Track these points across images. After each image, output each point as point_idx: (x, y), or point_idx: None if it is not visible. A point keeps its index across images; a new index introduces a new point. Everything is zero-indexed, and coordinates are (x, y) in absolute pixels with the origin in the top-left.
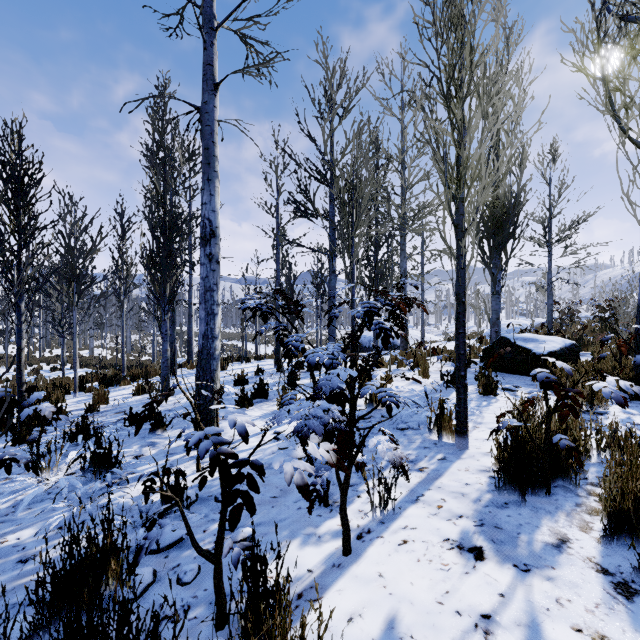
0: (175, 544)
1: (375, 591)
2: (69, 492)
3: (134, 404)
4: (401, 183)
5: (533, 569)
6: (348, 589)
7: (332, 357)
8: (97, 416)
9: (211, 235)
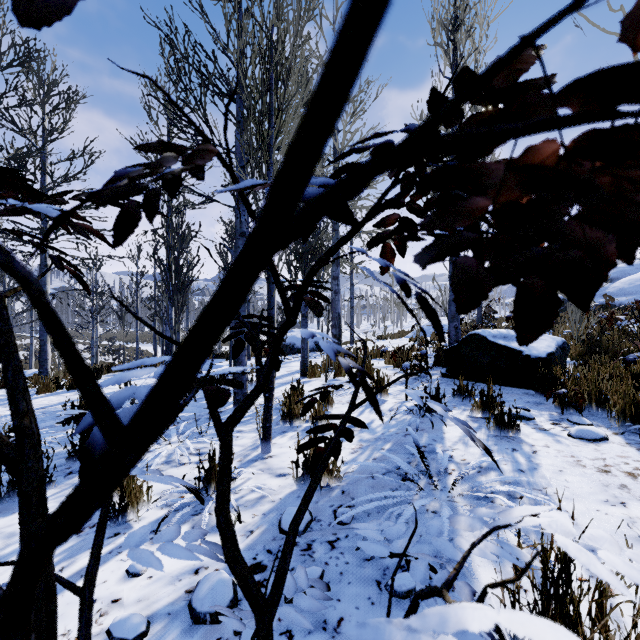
0: None
1: None
2: None
3: None
4: (333, 148)
5: None
6: None
7: None
8: None
9: None
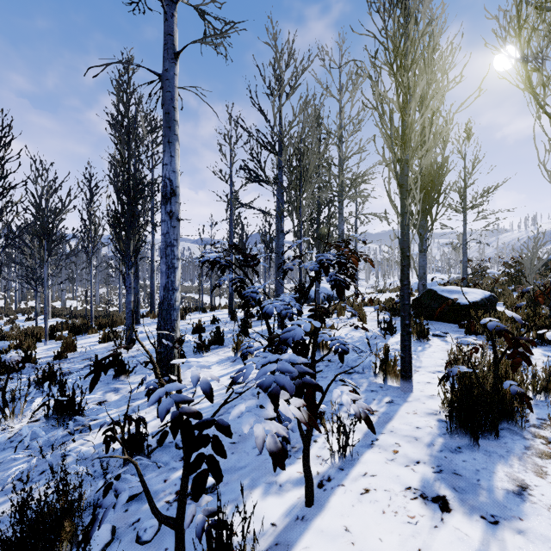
0: (135, 496)
1: (343, 549)
2: (31, 440)
3: (100, 351)
4: (339, 155)
5: (501, 521)
6: (315, 546)
7: (288, 307)
8: (65, 363)
9: (171, 194)
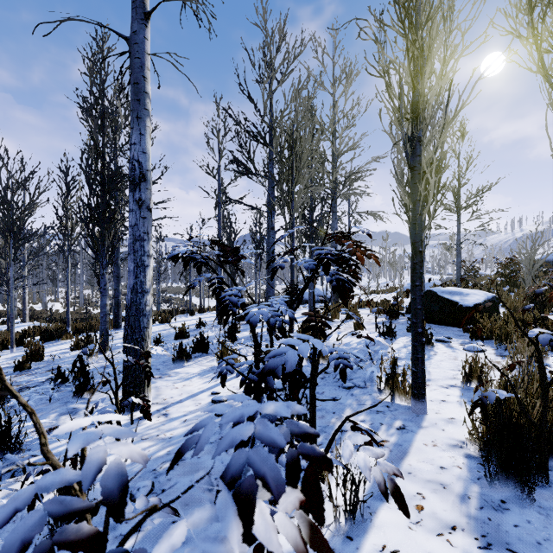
0: None
1: None
2: None
3: (70, 360)
4: (332, 151)
5: None
6: None
7: (277, 314)
8: (26, 375)
9: (141, 179)
